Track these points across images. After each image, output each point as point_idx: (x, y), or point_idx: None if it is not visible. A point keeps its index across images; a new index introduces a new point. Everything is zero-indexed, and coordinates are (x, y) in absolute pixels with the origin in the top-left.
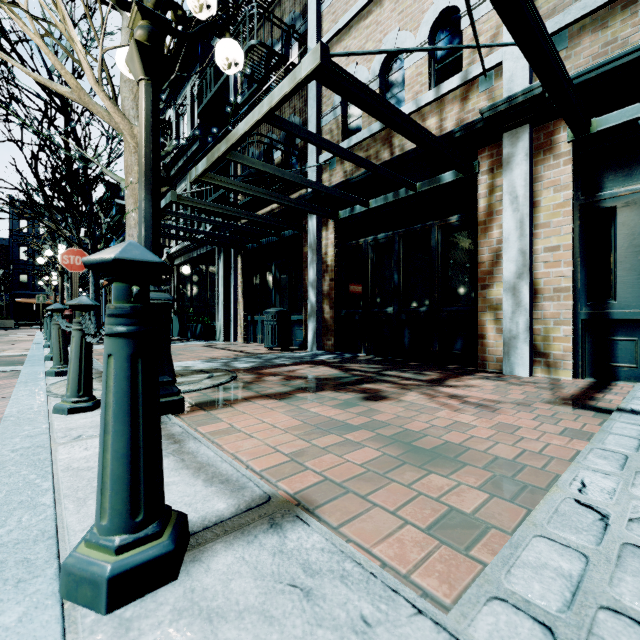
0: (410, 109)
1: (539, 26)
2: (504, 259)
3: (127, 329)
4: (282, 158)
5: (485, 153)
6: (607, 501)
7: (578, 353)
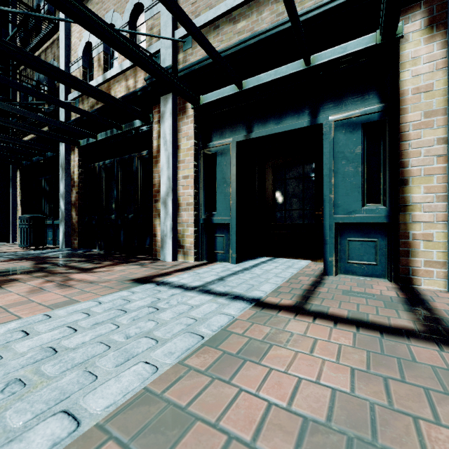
0: (118, 70)
1: (91, 16)
2: (161, 182)
3: None
4: None
5: (156, 109)
6: None
7: (200, 245)
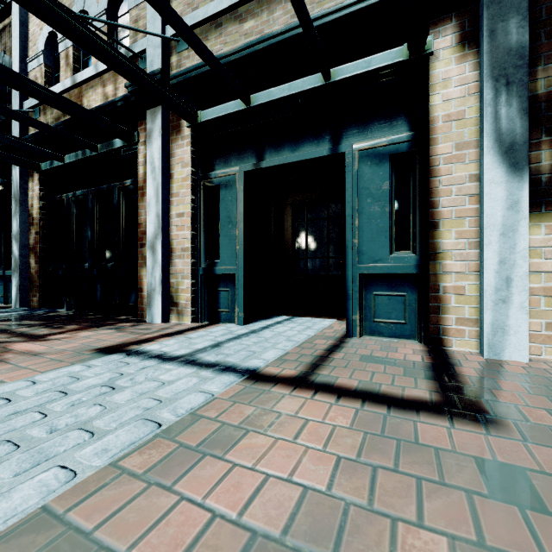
0: (92, 72)
1: None
2: (148, 221)
3: None
4: None
5: (143, 126)
6: None
7: (199, 302)
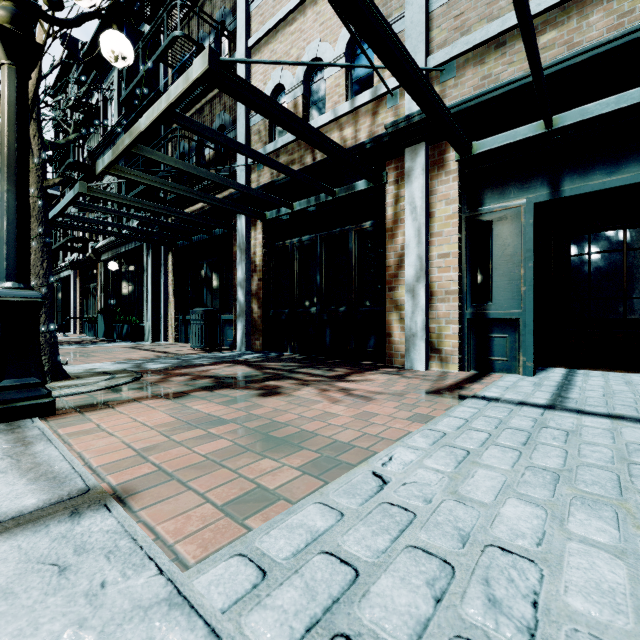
0: (329, 118)
1: (406, 57)
2: (406, 264)
3: None
4: (209, 155)
5: (392, 165)
6: (398, 471)
7: (464, 349)
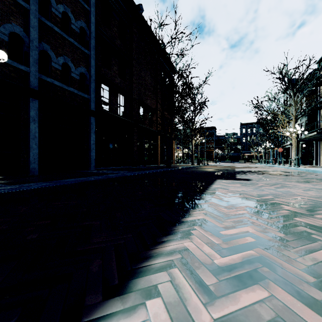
0: None
1: None
2: None
3: (297, 159)
4: None
5: None
6: None
7: None
